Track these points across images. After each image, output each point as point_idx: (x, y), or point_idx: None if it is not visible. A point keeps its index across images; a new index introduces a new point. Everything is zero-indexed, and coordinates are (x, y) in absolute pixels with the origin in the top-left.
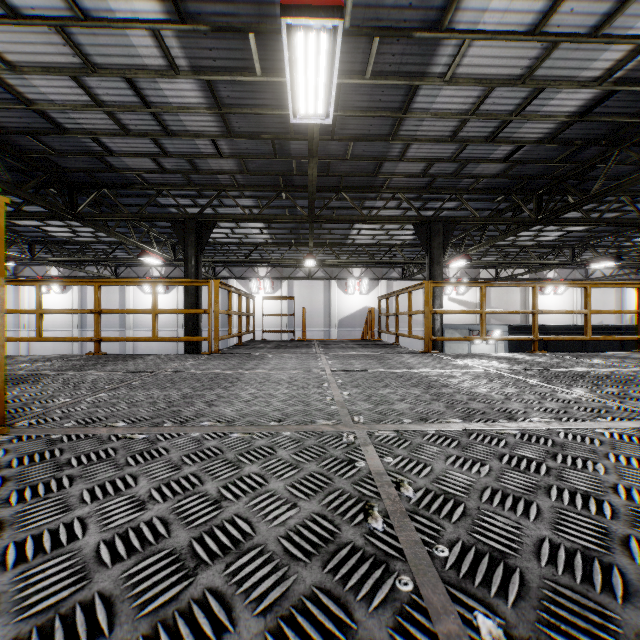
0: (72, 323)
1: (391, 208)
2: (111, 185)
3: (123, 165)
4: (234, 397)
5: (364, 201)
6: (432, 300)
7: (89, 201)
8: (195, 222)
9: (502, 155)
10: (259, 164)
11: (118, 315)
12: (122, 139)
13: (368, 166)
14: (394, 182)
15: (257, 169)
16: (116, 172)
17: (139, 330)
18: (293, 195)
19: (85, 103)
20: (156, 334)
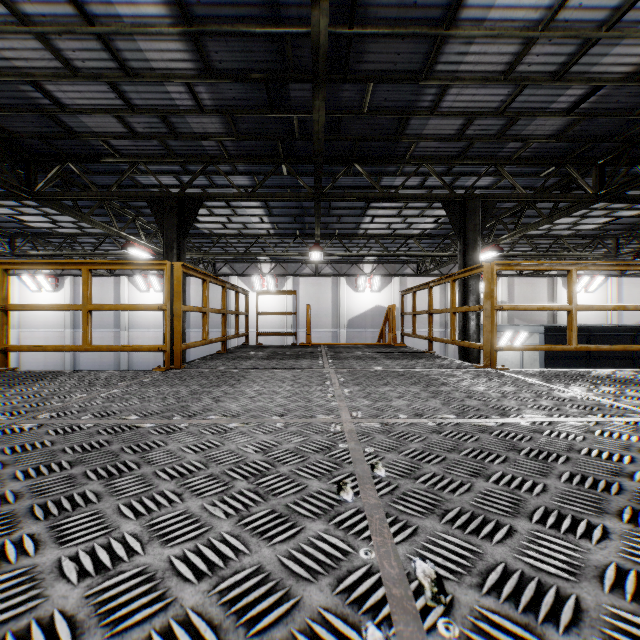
0: (64, 323)
1: (412, 187)
2: (76, 157)
3: (84, 128)
4: (3, 619)
5: (381, 177)
6: (467, 295)
7: (50, 177)
8: (176, 201)
9: (567, 104)
10: (252, 124)
11: (113, 315)
12: (71, 85)
13: (389, 125)
14: (420, 149)
15: (250, 131)
16: (77, 138)
17: (135, 331)
18: (296, 170)
19: (4, 20)
20: (89, 341)
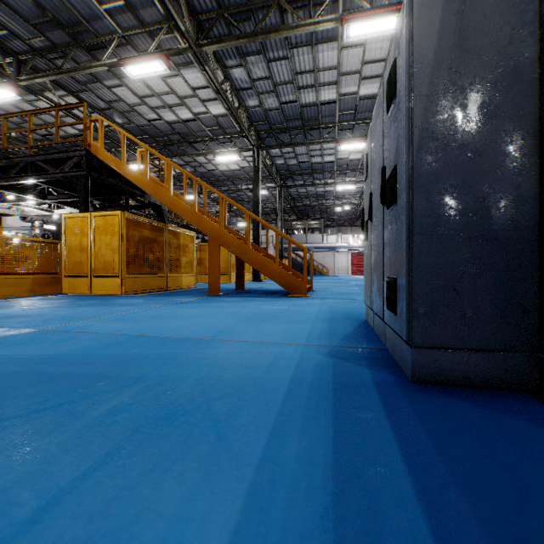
0: None
1: None
2: None
3: None
4: None
5: None
6: None
7: None
8: None
9: (42, 133)
10: None
11: None
12: None
13: None
14: None
15: None
16: None
17: None
18: None
19: None
20: None
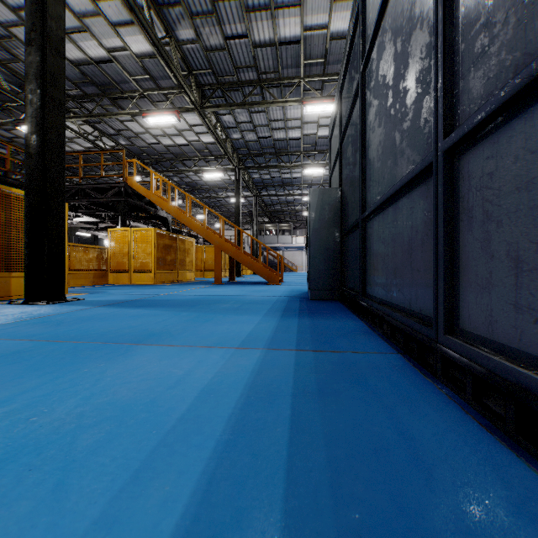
0: None
1: None
2: None
3: None
4: None
5: None
6: None
7: None
8: None
9: None
10: None
11: None
12: None
13: None
14: None
15: None
16: None
17: None
18: None
19: None
20: None
